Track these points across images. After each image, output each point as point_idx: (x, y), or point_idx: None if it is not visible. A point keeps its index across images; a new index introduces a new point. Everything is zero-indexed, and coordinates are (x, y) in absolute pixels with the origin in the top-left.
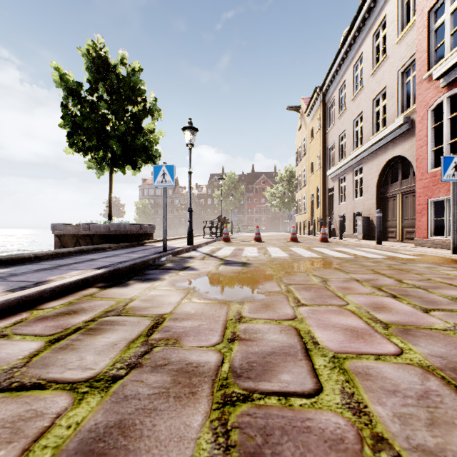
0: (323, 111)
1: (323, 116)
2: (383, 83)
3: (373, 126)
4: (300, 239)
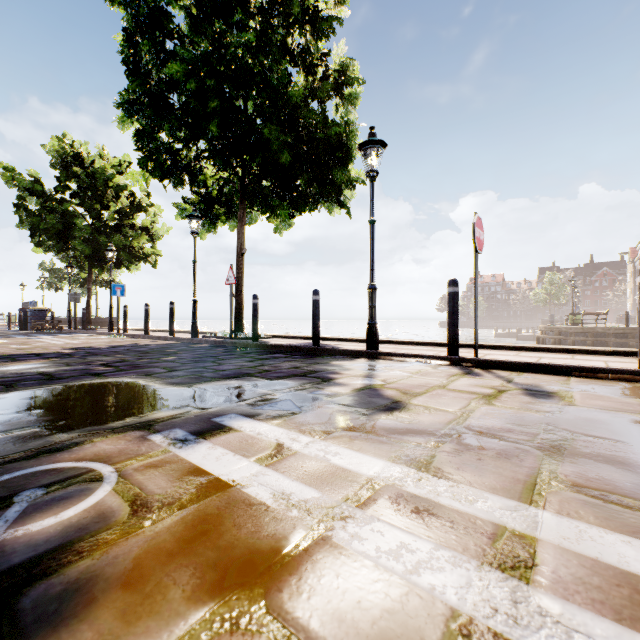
0: (633, 269)
1: (634, 272)
2: None
3: None
4: None
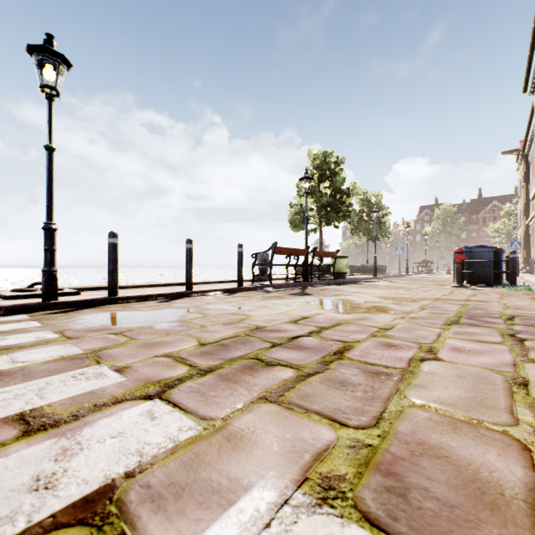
0: (525, 168)
1: (526, 173)
2: None
3: None
4: None
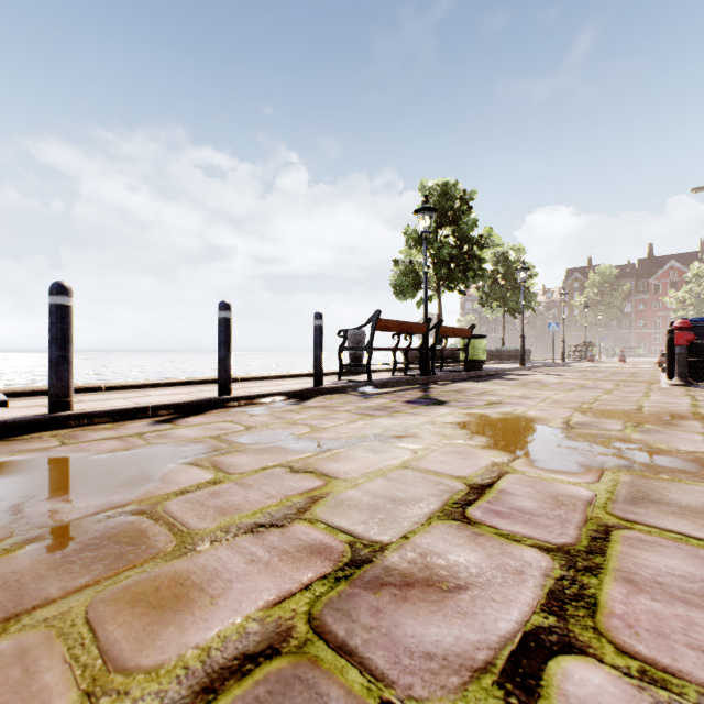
0: None
1: None
2: None
3: None
4: None
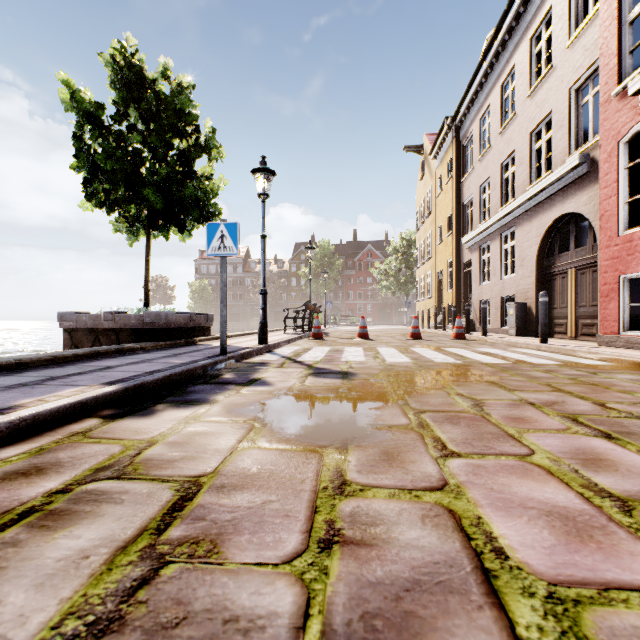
0: (456, 151)
1: (457, 159)
2: (547, 107)
3: (531, 171)
4: (425, 335)
